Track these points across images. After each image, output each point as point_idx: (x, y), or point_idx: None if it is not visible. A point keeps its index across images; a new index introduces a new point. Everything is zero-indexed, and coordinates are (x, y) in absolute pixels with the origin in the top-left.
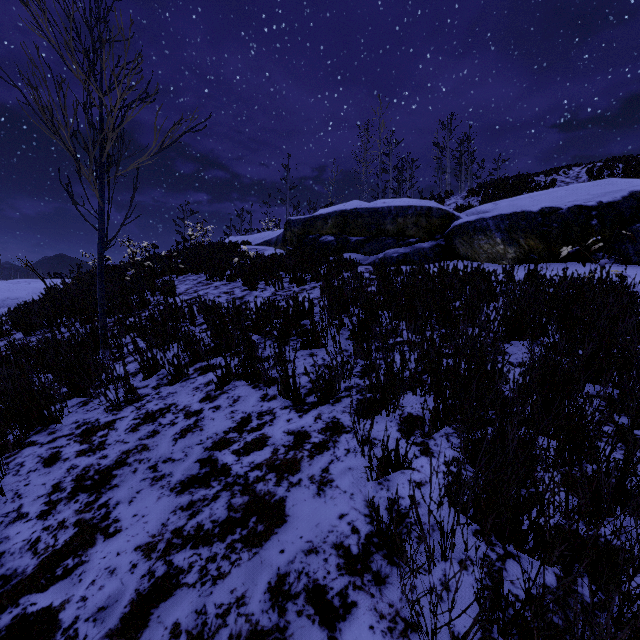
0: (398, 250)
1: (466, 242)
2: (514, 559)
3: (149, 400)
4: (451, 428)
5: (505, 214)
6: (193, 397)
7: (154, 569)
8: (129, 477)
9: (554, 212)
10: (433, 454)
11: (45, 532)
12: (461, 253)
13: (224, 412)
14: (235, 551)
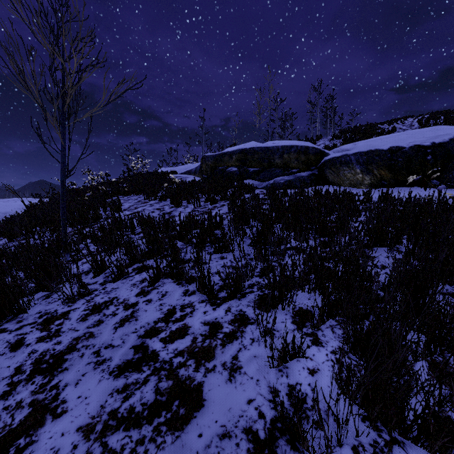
0: (284, 178)
1: (334, 172)
2: (399, 445)
3: (97, 294)
4: (334, 321)
5: (363, 151)
6: (131, 292)
7: (91, 450)
8: (77, 361)
9: (399, 150)
10: (322, 344)
11: (5, 411)
12: (330, 180)
13: (154, 305)
14: (160, 434)
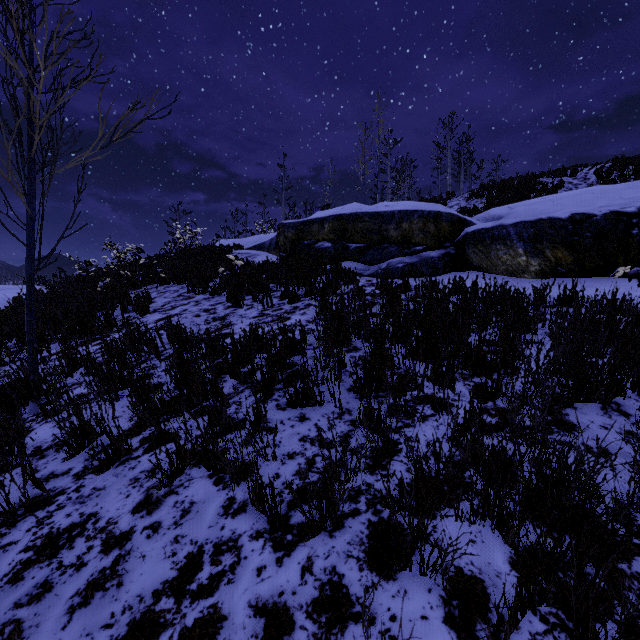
0: (403, 259)
1: (481, 252)
2: None
3: (61, 504)
4: (538, 618)
5: (529, 221)
6: (125, 500)
7: None
8: None
9: (587, 219)
10: None
11: None
12: (474, 263)
13: (163, 539)
14: None
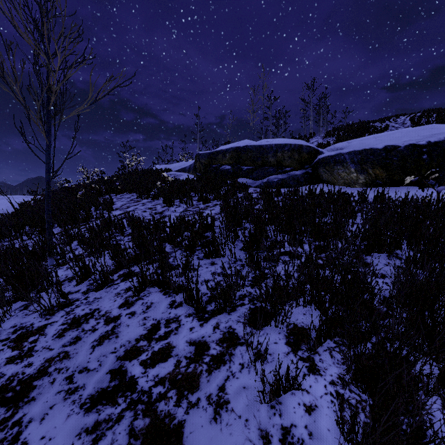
0: (277, 176)
1: (328, 171)
2: None
3: (78, 305)
4: (332, 342)
5: (358, 150)
6: (114, 303)
7: None
8: (46, 389)
9: (394, 149)
10: (319, 371)
11: None
12: (324, 179)
13: (138, 318)
14: None
